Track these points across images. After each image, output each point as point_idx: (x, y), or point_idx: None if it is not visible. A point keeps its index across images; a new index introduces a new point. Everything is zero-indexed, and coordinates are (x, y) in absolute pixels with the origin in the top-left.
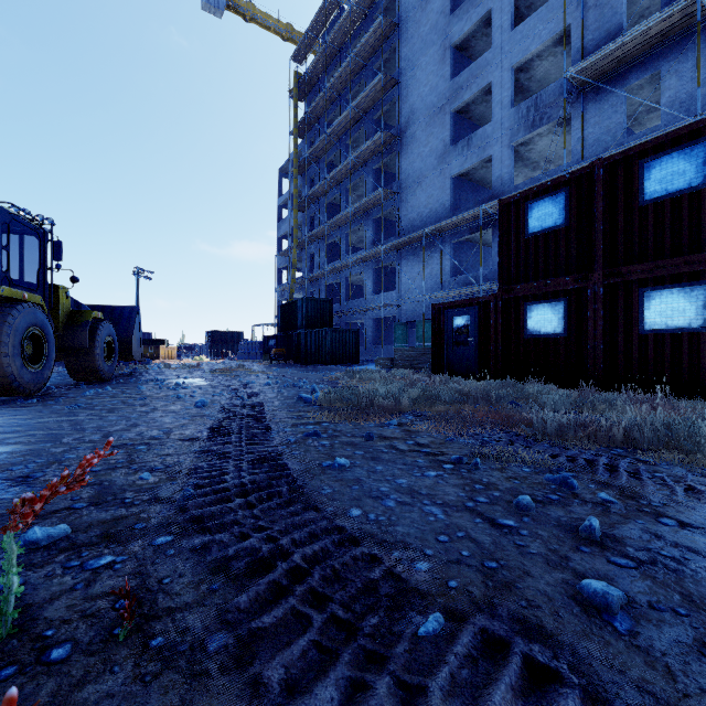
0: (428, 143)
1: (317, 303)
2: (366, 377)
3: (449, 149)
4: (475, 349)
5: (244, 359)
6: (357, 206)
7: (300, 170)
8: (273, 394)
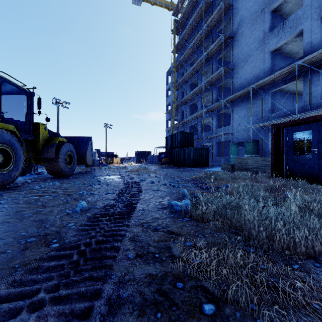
0: (252, 35)
1: (185, 135)
2: (220, 178)
3: (267, 34)
4: (319, 157)
5: (150, 163)
6: (207, 81)
7: (176, 69)
8: (151, 193)
